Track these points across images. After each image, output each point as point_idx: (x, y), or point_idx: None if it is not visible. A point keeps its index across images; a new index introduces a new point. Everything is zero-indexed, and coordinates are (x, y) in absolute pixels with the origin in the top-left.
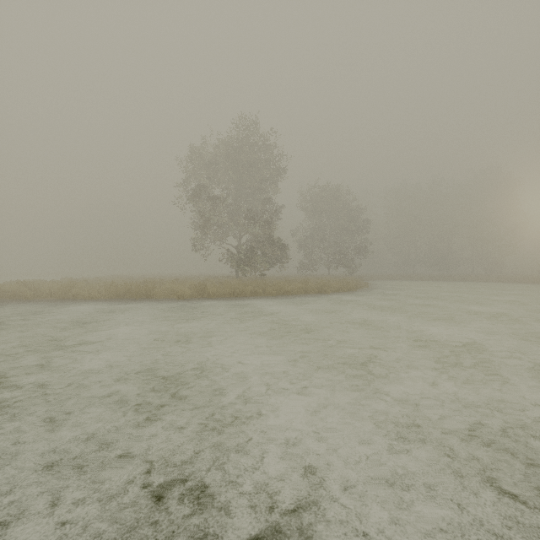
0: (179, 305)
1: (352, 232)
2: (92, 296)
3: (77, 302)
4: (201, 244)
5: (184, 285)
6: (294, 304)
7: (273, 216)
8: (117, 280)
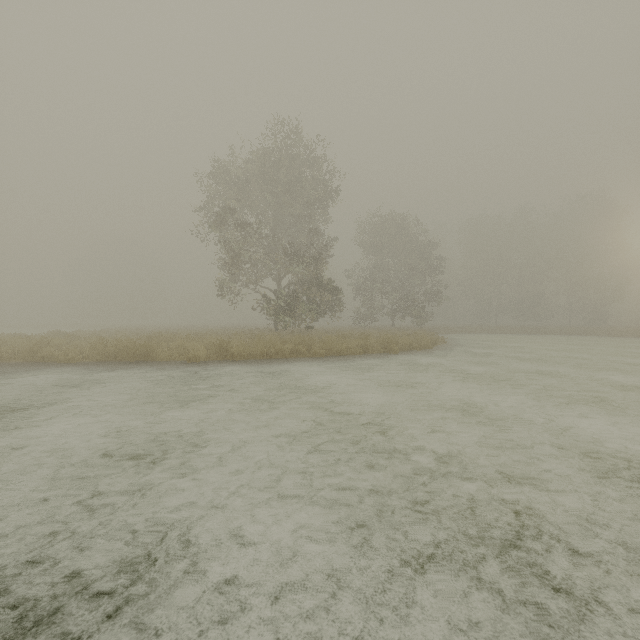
0: (185, 373)
1: (422, 273)
2: (69, 358)
3: (43, 367)
4: (228, 287)
5: (201, 342)
6: (350, 370)
7: (323, 252)
8: (118, 334)
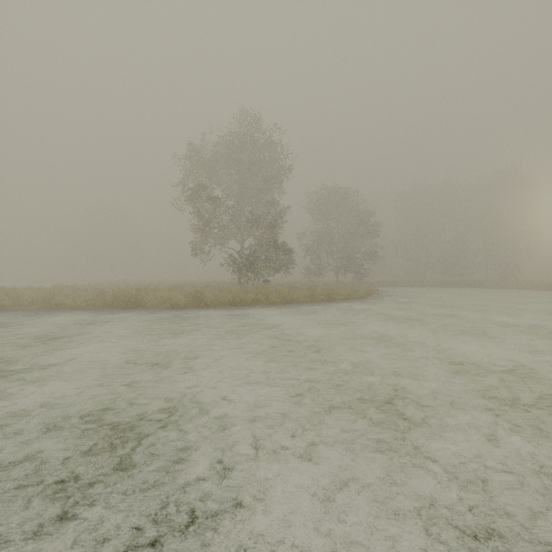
0: (170, 316)
1: (361, 236)
2: (77, 305)
3: (58, 312)
4: (200, 248)
5: (180, 292)
6: (299, 313)
7: (278, 219)
8: (110, 287)
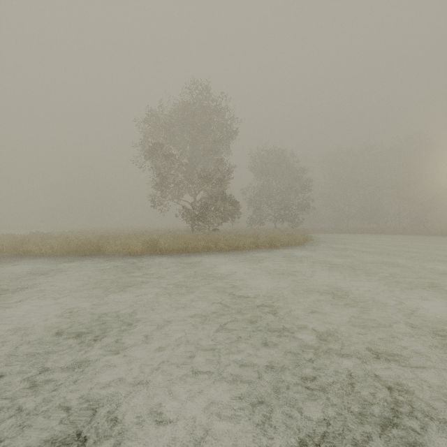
0: (126, 263)
1: (296, 190)
2: (42, 252)
3: (23, 259)
4: (158, 200)
5: (138, 240)
6: (246, 261)
7: (226, 175)
8: (79, 234)
